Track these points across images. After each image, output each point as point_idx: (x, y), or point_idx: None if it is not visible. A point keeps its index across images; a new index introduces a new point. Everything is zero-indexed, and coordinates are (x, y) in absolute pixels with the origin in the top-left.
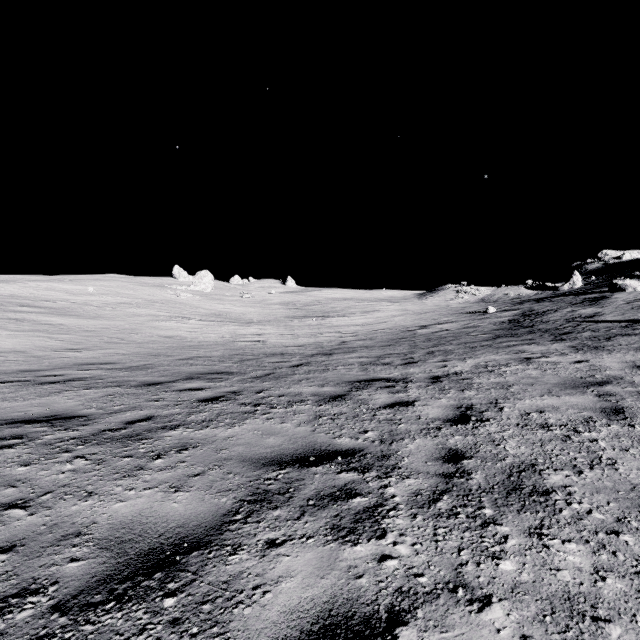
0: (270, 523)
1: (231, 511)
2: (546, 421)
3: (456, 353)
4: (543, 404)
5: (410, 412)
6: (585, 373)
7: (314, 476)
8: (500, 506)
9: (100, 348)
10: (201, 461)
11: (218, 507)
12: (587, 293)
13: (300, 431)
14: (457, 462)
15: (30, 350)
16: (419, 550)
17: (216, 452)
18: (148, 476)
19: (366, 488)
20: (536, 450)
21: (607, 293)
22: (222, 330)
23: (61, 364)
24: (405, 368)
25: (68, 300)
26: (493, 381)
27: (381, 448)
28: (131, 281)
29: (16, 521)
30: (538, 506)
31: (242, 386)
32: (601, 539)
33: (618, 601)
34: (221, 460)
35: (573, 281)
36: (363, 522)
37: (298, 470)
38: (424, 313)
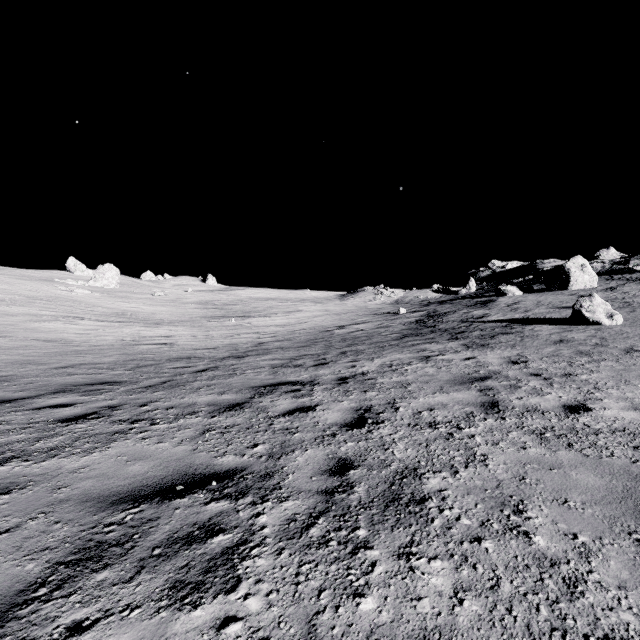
0: (86, 594)
1: (34, 584)
2: (434, 419)
3: (366, 353)
4: (434, 402)
5: (309, 418)
6: (472, 369)
7: (174, 512)
8: (375, 524)
9: None
10: (22, 509)
11: (16, 580)
12: (479, 297)
13: (178, 452)
14: (343, 474)
15: None
16: (273, 601)
17: (51, 492)
18: None
19: (234, 520)
20: (421, 452)
21: (494, 297)
22: (123, 332)
23: None
24: (315, 370)
25: None
26: (395, 380)
27: (267, 465)
28: (7, 273)
29: None
30: (412, 518)
31: (125, 398)
32: (465, 550)
33: (472, 629)
34: (53, 504)
35: (469, 286)
36: (216, 571)
37: (156, 506)
38: (343, 313)
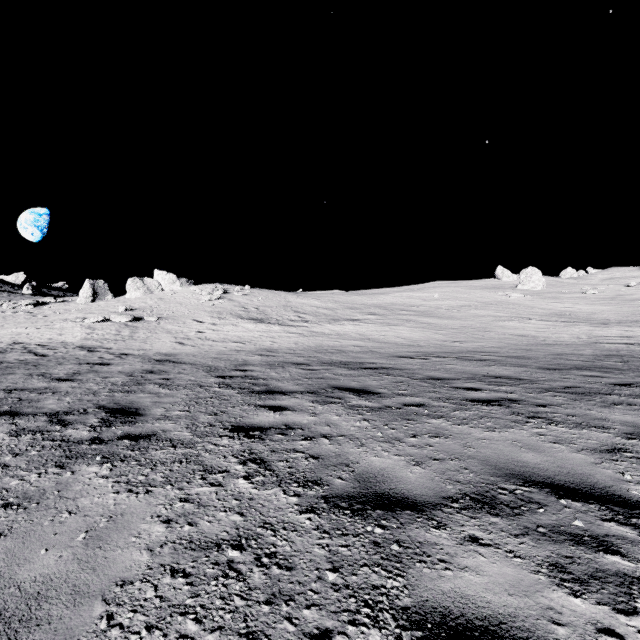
0: None
1: None
2: None
3: None
4: None
5: None
6: None
7: None
8: None
9: (472, 341)
10: None
11: None
12: None
13: None
14: None
15: (430, 340)
16: None
17: None
18: (619, 410)
19: None
20: None
21: None
22: (573, 331)
23: (460, 350)
24: None
25: (425, 305)
26: None
27: None
28: (460, 286)
29: (562, 409)
30: None
31: None
32: None
33: None
34: None
35: None
36: None
37: None
38: None
